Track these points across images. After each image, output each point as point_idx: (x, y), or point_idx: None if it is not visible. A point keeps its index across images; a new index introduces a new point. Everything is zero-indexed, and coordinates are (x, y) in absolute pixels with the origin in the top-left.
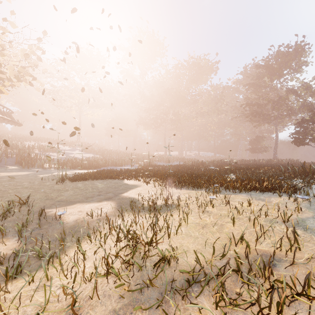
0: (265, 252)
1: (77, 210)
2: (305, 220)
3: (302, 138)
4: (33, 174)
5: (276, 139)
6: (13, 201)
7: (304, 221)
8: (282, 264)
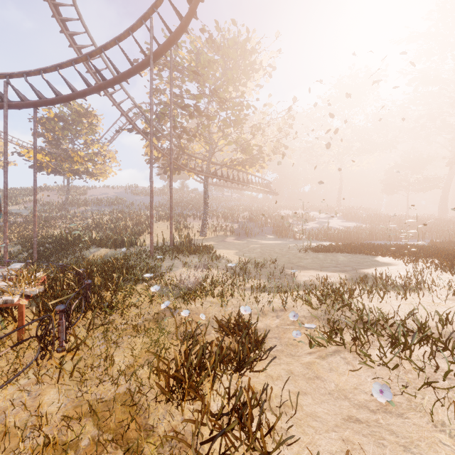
0: None
1: (309, 274)
2: None
3: None
4: (284, 243)
5: None
6: (266, 259)
7: None
8: None
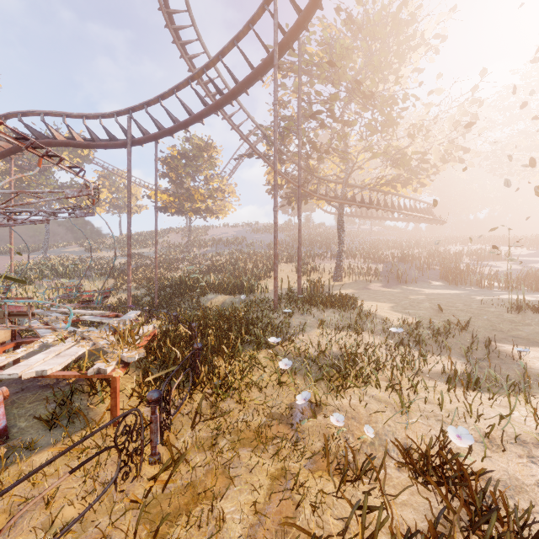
0: None
1: None
2: None
3: None
4: (466, 294)
5: None
6: (450, 322)
7: None
8: None
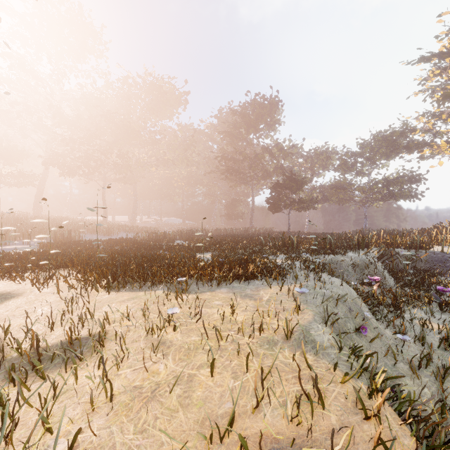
0: (275, 441)
1: None
2: (310, 329)
3: (277, 204)
4: None
5: (253, 204)
6: None
7: (309, 331)
8: None
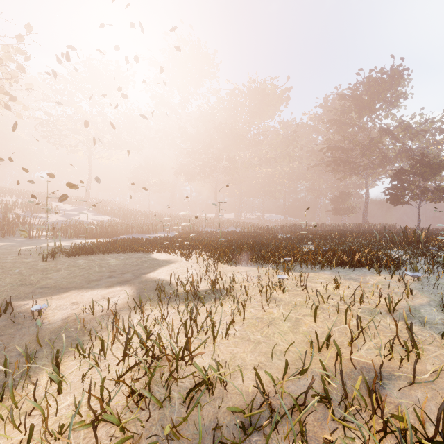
0: (366, 364)
1: (69, 301)
2: (420, 309)
3: (401, 194)
4: (9, 246)
5: (367, 197)
6: None
7: (418, 310)
8: (394, 383)
